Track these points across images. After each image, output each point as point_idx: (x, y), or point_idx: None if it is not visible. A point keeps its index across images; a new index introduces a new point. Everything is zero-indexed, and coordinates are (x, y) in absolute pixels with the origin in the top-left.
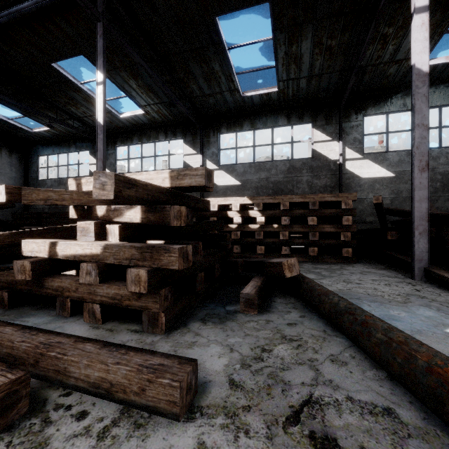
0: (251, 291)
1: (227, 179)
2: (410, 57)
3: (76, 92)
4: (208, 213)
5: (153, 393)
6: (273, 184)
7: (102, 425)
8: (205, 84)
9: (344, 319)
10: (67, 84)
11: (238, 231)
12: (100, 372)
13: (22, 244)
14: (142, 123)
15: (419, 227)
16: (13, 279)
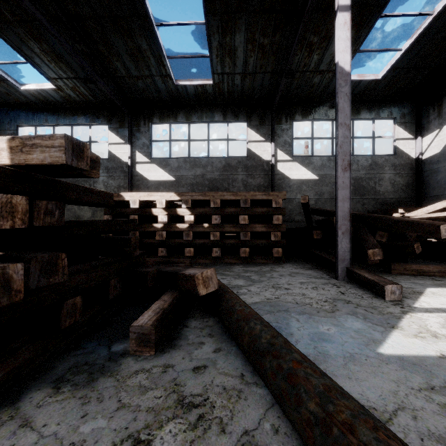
0: (148, 321)
1: (160, 173)
2: (331, 70)
3: None
4: (128, 210)
5: None
6: (209, 182)
7: None
8: (131, 63)
9: (266, 365)
10: None
11: (164, 232)
12: None
13: None
14: (54, 100)
15: (342, 227)
16: None
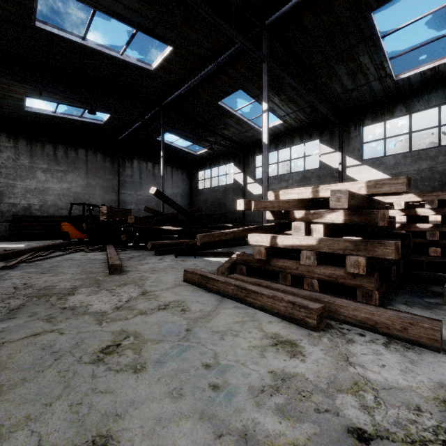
0: None
1: (372, 174)
2: None
3: (230, 118)
4: None
5: (415, 332)
6: (440, 175)
7: (380, 341)
8: (349, 80)
9: None
10: (225, 114)
11: (403, 231)
12: (366, 314)
13: (249, 237)
14: (279, 131)
15: None
16: (247, 259)
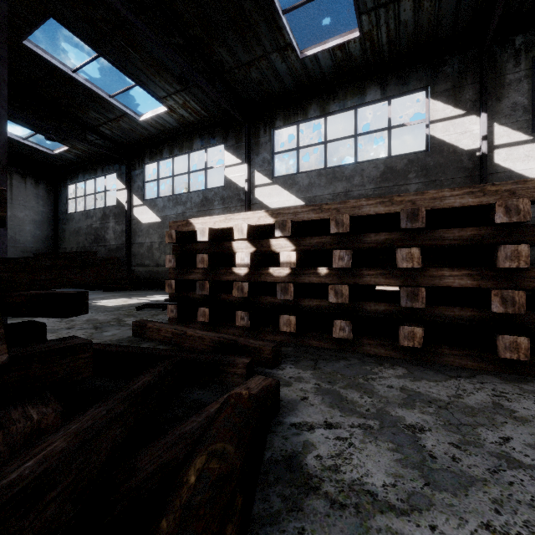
0: None
1: (284, 197)
2: None
3: (72, 86)
4: (200, 247)
5: None
6: None
7: None
8: (237, 43)
9: None
10: (57, 75)
11: (245, 283)
12: None
13: None
14: (171, 127)
15: None
16: None
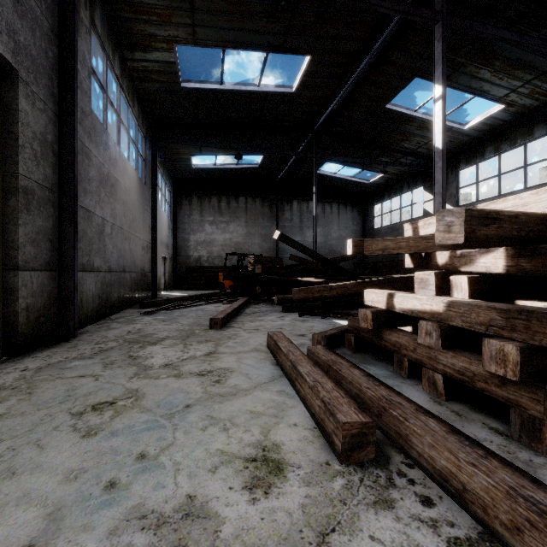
0: None
1: None
2: None
3: (408, 124)
4: None
5: None
6: None
7: (452, 532)
8: None
9: None
10: (400, 120)
11: None
12: (448, 462)
13: (364, 293)
14: (500, 123)
15: None
16: (358, 326)
